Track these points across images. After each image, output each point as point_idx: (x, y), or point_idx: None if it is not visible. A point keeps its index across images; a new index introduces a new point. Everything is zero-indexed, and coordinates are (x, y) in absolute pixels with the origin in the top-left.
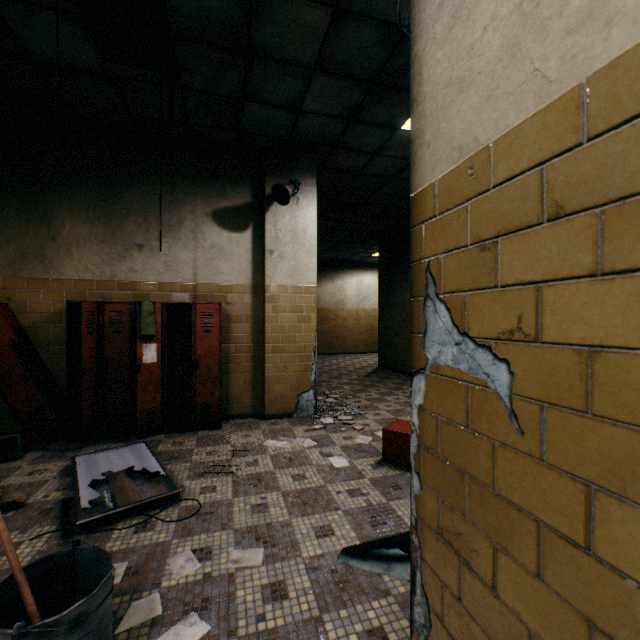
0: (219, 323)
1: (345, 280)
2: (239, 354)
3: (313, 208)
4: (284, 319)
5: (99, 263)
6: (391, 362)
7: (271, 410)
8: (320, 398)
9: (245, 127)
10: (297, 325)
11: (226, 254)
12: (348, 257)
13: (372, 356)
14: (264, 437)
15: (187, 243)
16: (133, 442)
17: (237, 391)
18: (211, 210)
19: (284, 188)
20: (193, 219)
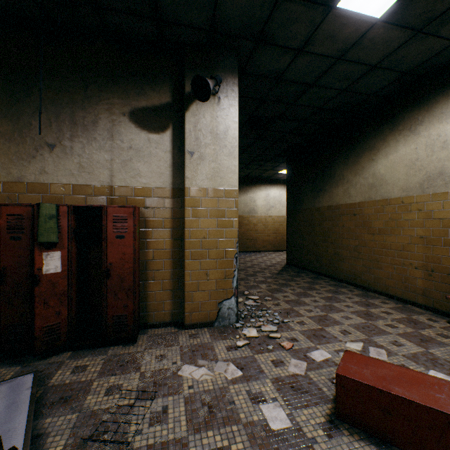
0: (133, 228)
1: (256, 193)
2: (158, 260)
3: (235, 108)
4: (205, 224)
5: (5, 163)
6: (298, 261)
7: (191, 319)
8: (240, 300)
9: (161, 10)
10: (218, 230)
11: (144, 156)
12: (258, 174)
13: (278, 254)
14: (180, 359)
15: (102, 143)
16: (30, 365)
17: (156, 299)
18: (128, 109)
19: (204, 83)
20: (109, 118)
